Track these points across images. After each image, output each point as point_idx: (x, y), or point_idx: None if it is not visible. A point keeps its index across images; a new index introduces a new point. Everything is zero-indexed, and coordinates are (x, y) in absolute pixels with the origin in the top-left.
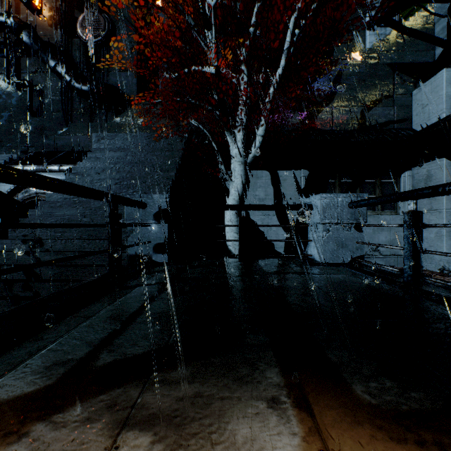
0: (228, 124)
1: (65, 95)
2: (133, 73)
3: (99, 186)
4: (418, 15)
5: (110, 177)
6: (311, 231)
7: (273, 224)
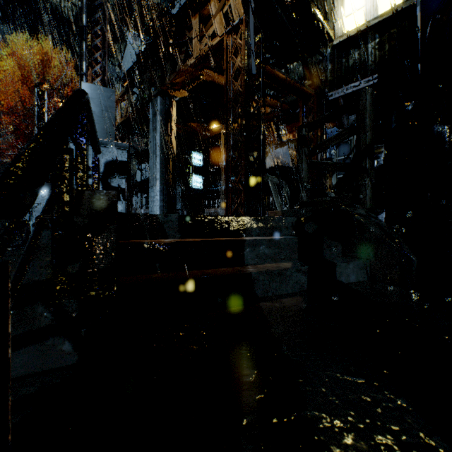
0: None
1: None
2: None
3: None
4: None
5: None
6: None
7: None
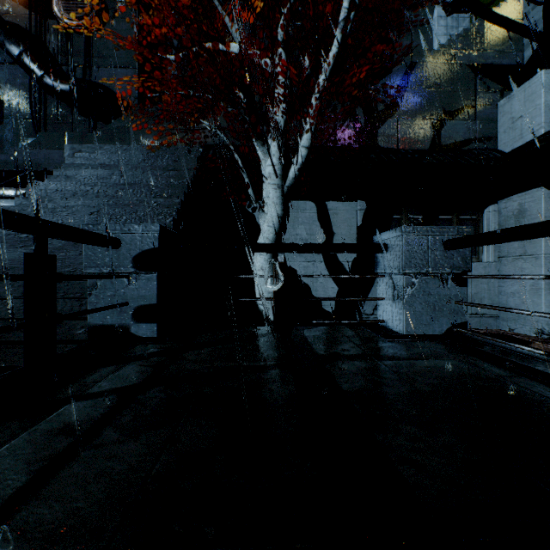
0: (259, 129)
1: (35, 96)
2: (132, 71)
3: (64, 216)
4: (504, 5)
5: (83, 204)
6: (384, 285)
7: (319, 274)
